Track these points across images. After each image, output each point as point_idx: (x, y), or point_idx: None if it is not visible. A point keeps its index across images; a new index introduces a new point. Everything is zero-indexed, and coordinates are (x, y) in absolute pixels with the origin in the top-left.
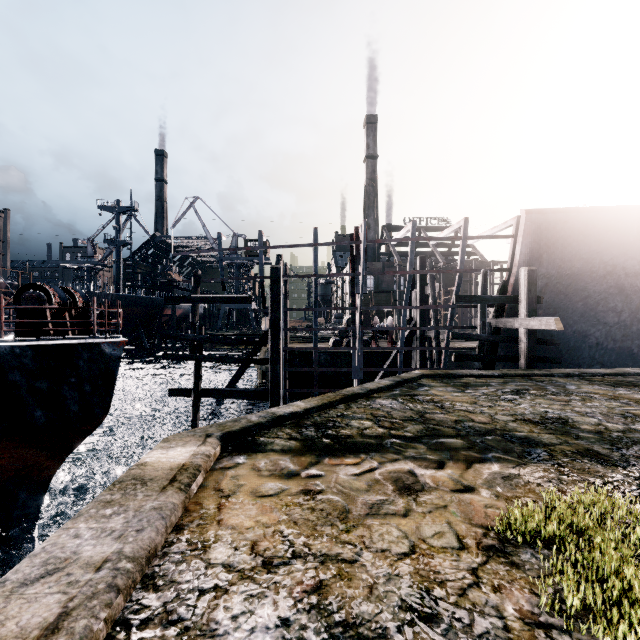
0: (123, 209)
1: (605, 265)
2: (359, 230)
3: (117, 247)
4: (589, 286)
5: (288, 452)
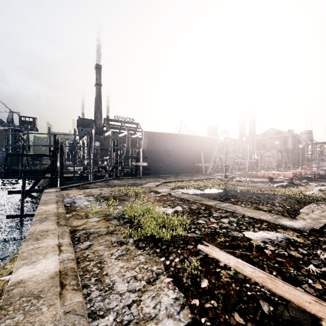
0: None
1: (164, 148)
2: (92, 131)
3: None
4: (161, 153)
5: (77, 189)
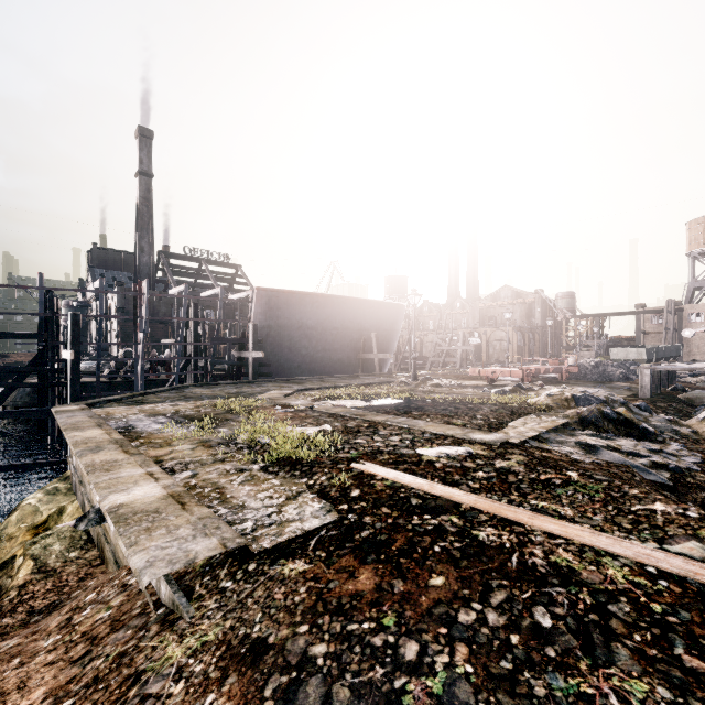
0: None
1: (298, 322)
2: (143, 284)
3: None
4: (292, 333)
5: (123, 406)
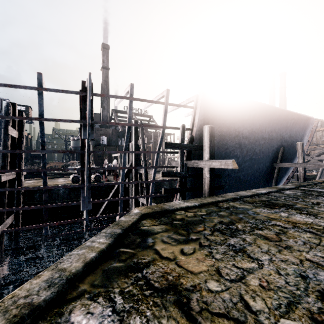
0: None
1: (235, 131)
2: (86, 84)
3: None
4: (228, 142)
5: None
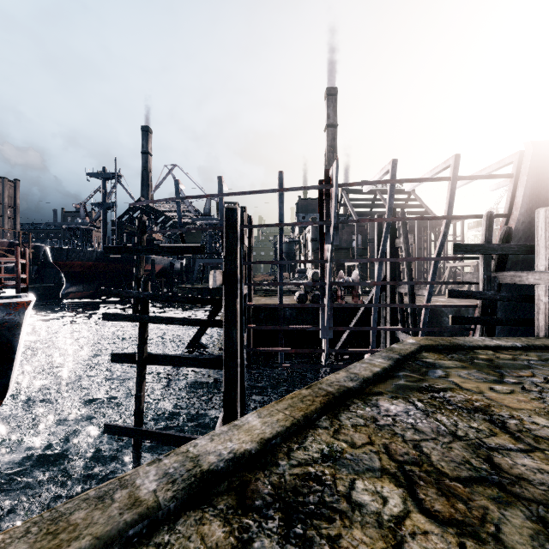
0: (108, 175)
1: None
2: (329, 173)
3: (103, 209)
4: None
5: None
